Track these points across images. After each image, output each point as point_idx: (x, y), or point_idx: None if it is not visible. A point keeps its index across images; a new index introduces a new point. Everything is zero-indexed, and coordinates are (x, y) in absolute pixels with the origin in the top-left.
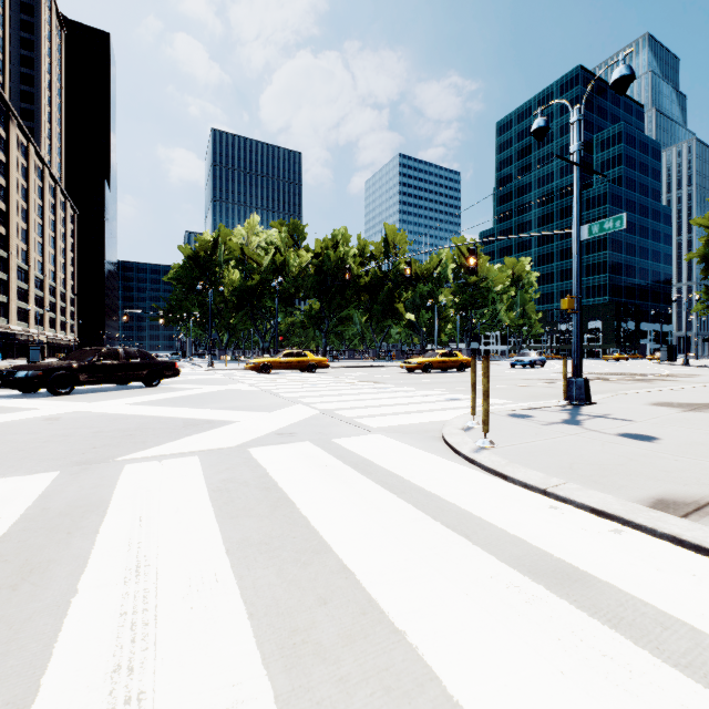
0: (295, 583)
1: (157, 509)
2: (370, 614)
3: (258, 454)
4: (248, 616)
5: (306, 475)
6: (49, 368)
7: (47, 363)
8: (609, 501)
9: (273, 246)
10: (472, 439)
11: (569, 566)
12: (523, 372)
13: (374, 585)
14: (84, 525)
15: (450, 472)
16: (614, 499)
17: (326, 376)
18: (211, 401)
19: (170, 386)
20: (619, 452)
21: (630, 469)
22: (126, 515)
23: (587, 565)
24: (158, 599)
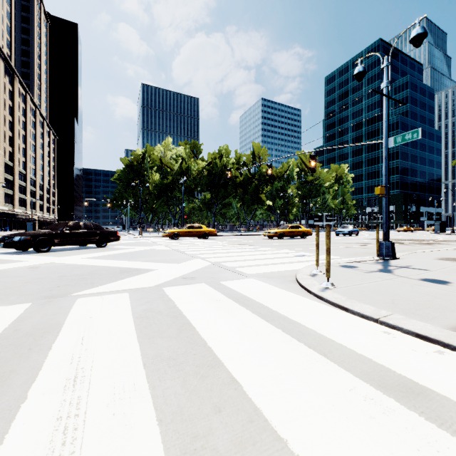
0: (195, 392)
1: (96, 331)
2: (256, 422)
3: (169, 292)
4: (158, 422)
5: (203, 307)
6: (34, 234)
7: (33, 232)
8: (429, 328)
9: (180, 157)
10: (318, 282)
11: (410, 381)
12: (344, 239)
13: (258, 396)
14: (42, 343)
15: (305, 305)
16: (432, 326)
17: (215, 241)
18: (139, 256)
19: (113, 246)
20: (425, 292)
21: (437, 304)
22: (73, 335)
23: (424, 381)
24: (88, 406)
